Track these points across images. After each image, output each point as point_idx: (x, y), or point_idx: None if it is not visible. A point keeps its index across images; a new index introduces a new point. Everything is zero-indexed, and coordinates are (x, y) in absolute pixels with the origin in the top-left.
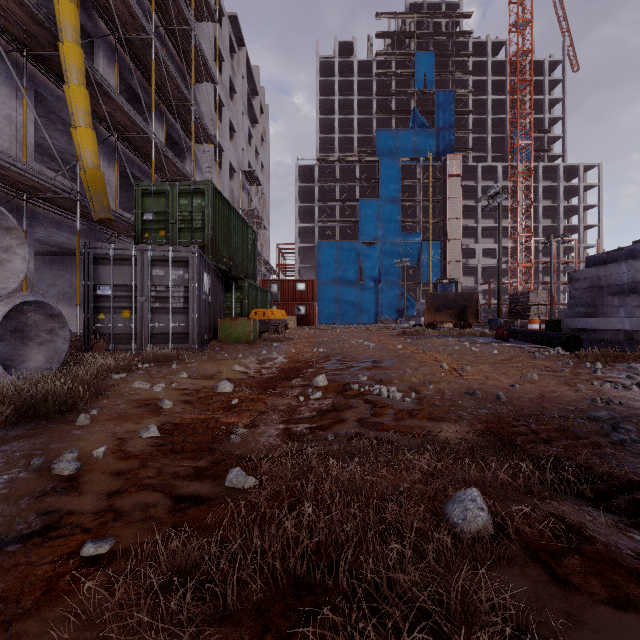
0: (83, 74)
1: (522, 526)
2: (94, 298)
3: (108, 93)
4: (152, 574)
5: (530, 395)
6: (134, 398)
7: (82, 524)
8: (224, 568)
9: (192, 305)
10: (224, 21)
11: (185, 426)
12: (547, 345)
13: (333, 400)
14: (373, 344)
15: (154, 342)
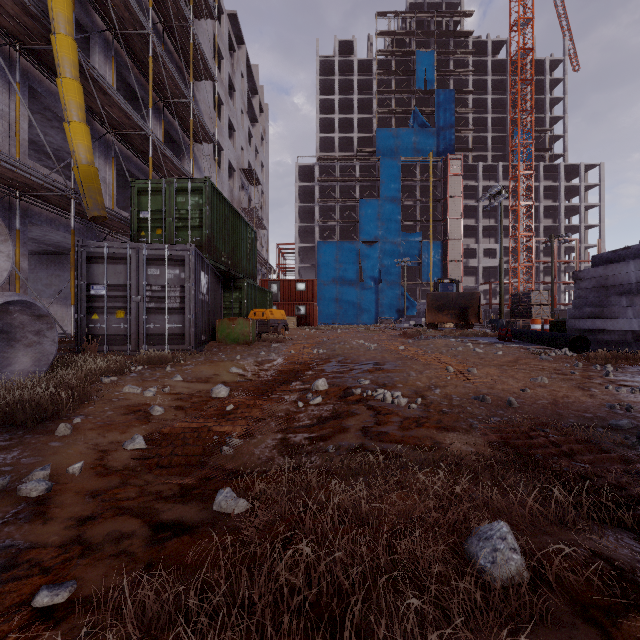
0: (76, 67)
1: (564, 572)
2: (87, 298)
3: (104, 89)
4: (116, 633)
5: (543, 401)
6: (123, 404)
7: (42, 562)
8: (203, 627)
9: (188, 305)
10: (223, 19)
11: (174, 436)
12: (552, 346)
13: (334, 406)
14: (374, 345)
15: (149, 343)
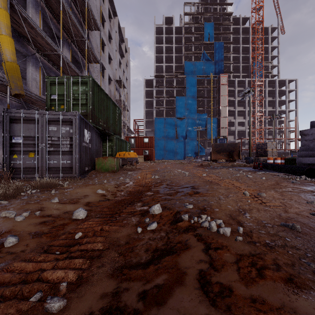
0: (5, 2)
1: None
2: (10, 144)
3: (31, 24)
4: None
5: None
6: None
7: None
8: None
9: (75, 149)
10: (105, 1)
11: None
12: (291, 173)
13: (167, 234)
14: (187, 172)
15: (50, 173)
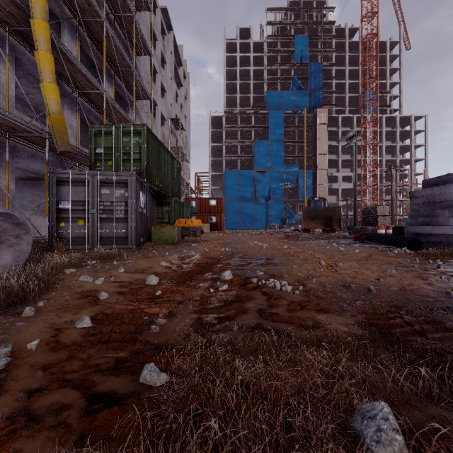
0: (49, 43)
1: (442, 451)
2: (57, 211)
3: (70, 60)
4: None
5: (394, 288)
6: (78, 290)
7: None
8: None
9: (131, 216)
10: (157, 12)
11: (114, 316)
12: (395, 245)
13: (237, 292)
14: (266, 245)
15: (102, 243)
